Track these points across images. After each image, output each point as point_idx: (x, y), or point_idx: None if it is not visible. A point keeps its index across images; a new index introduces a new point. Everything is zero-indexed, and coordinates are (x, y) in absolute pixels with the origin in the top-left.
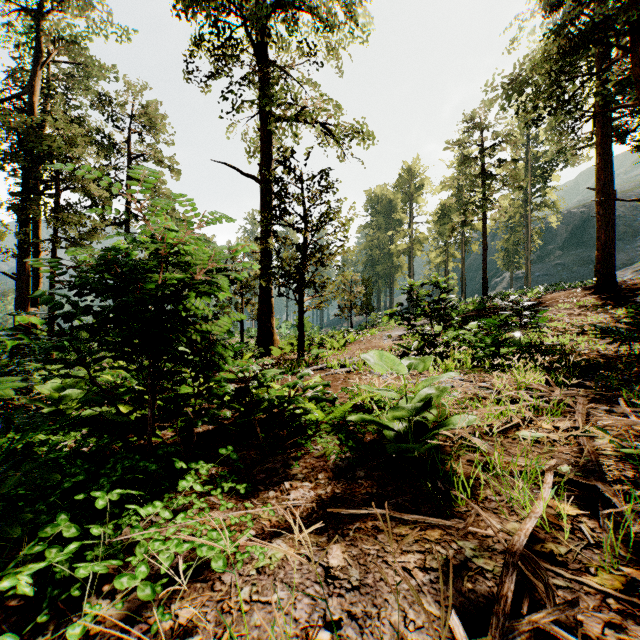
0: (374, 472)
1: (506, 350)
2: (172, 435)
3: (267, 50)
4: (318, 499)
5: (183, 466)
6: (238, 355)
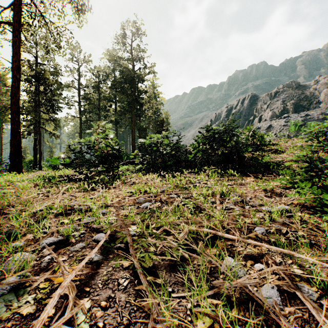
0: None
1: None
2: None
3: None
4: None
5: None
6: None
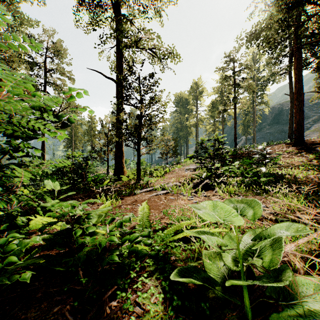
0: None
1: (264, 179)
2: None
3: (120, 7)
4: None
5: None
6: (101, 181)
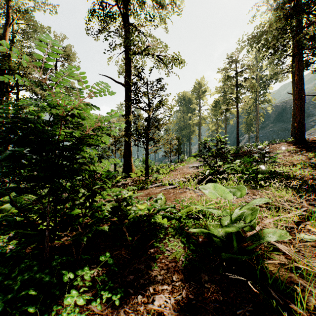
0: (214, 275)
1: (261, 175)
2: (69, 239)
3: (128, 17)
4: (179, 311)
5: (70, 277)
6: (113, 177)
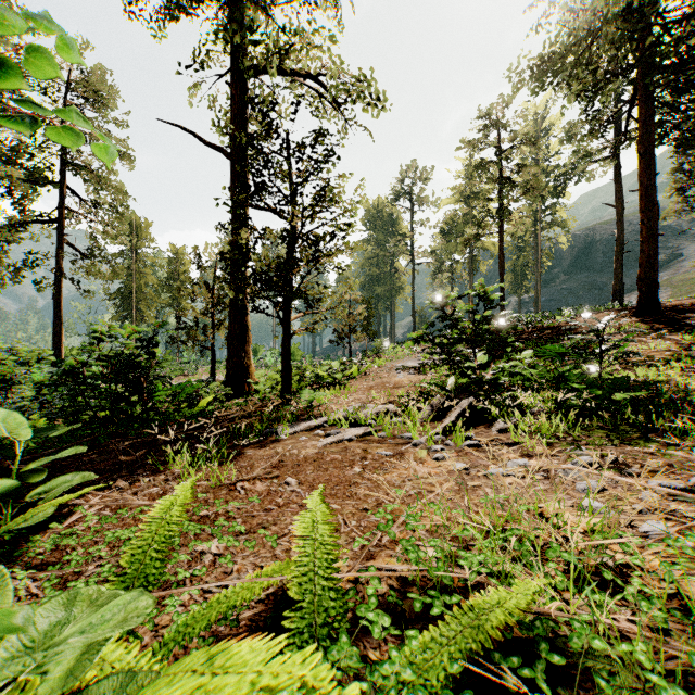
0: None
1: (624, 396)
2: None
3: None
4: None
5: None
6: (192, 399)
